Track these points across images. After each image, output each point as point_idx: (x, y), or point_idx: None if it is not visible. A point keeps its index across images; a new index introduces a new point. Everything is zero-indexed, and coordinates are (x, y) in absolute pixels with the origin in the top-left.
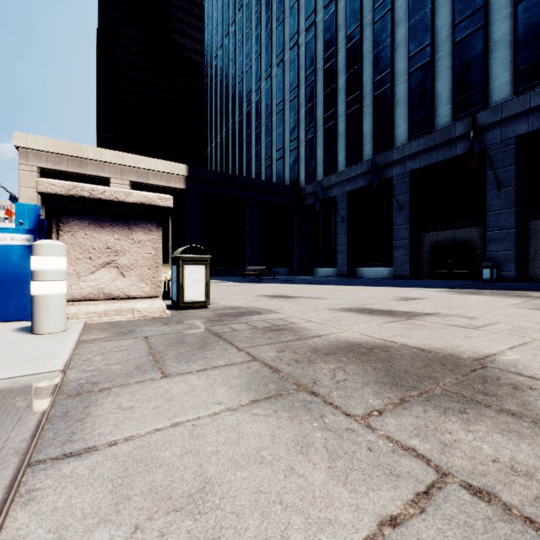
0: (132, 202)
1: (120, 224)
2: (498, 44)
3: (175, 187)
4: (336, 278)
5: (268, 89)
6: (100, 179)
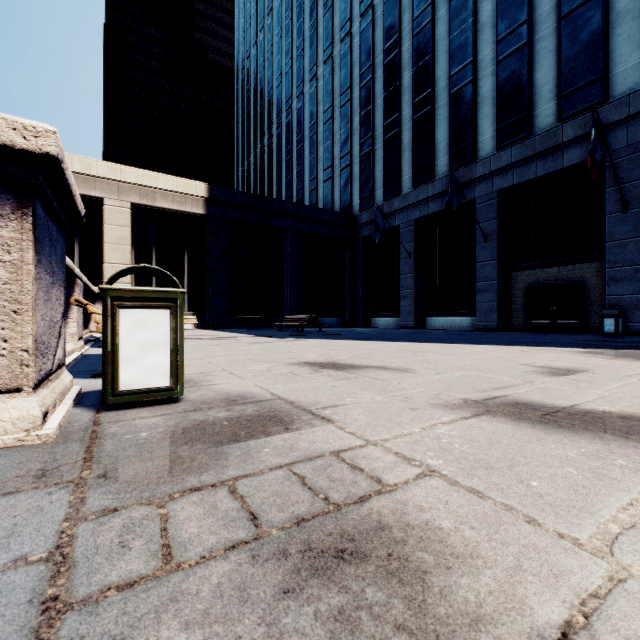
0: None
1: None
2: (623, 15)
3: (192, 212)
4: (401, 330)
5: (313, 92)
6: (90, 199)
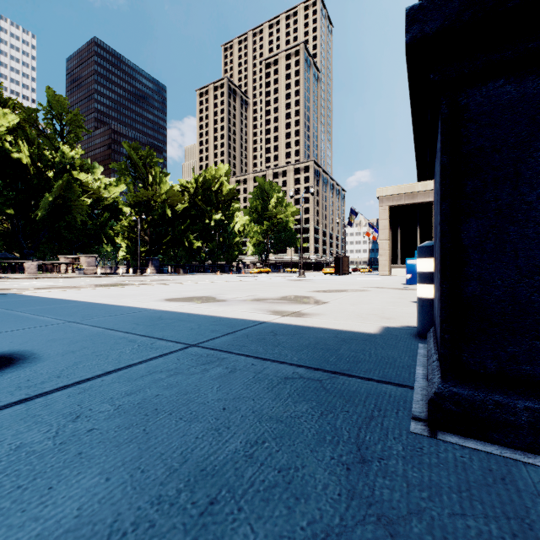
0: None
1: None
2: None
3: None
4: None
5: None
6: (426, 203)
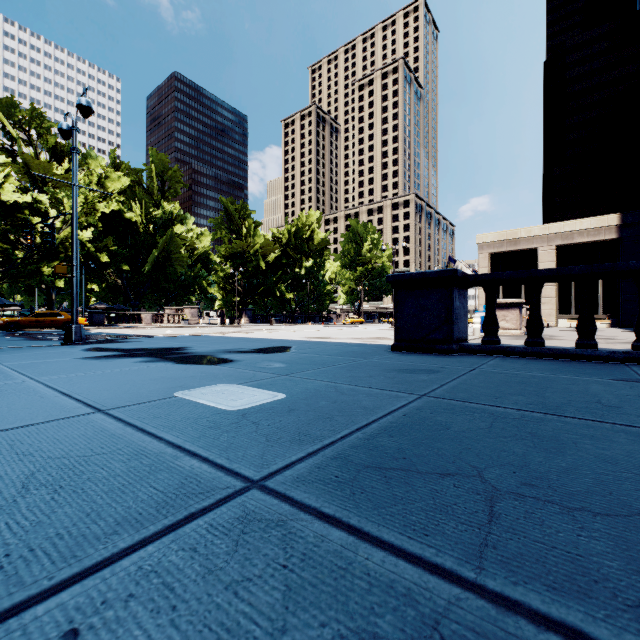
0: (509, 303)
1: (506, 309)
2: None
3: (604, 239)
4: None
5: None
6: (530, 250)
